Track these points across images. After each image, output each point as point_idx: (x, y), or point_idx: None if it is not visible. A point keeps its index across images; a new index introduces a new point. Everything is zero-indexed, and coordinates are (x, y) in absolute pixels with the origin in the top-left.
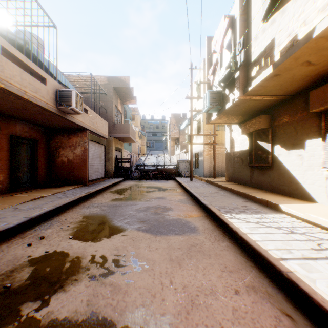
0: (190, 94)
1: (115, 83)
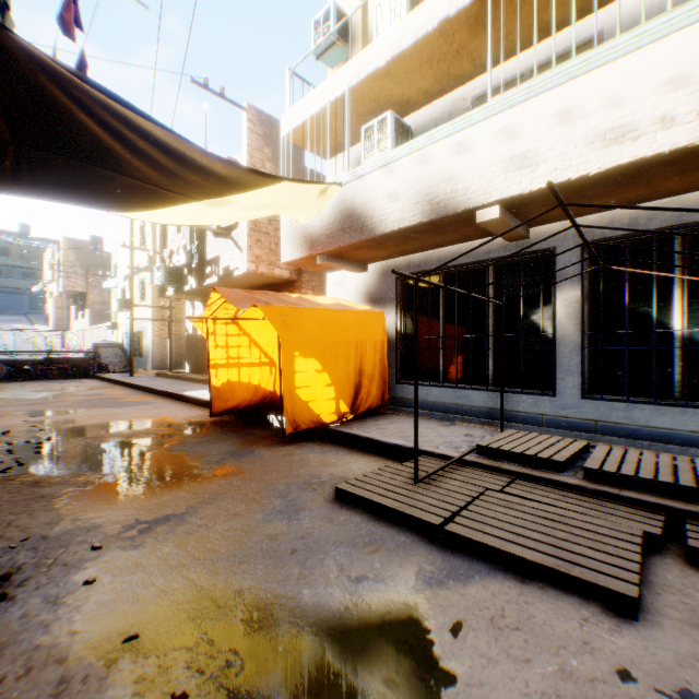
0: (131, 241)
1: None
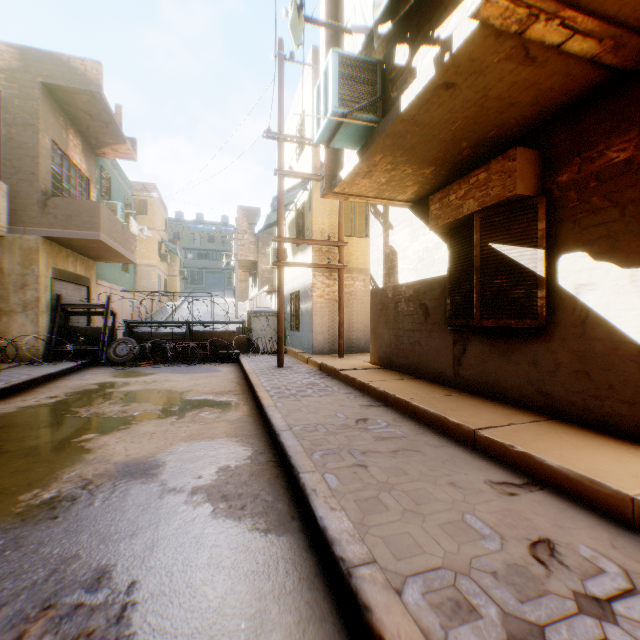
0: (278, 125)
1: (51, 73)
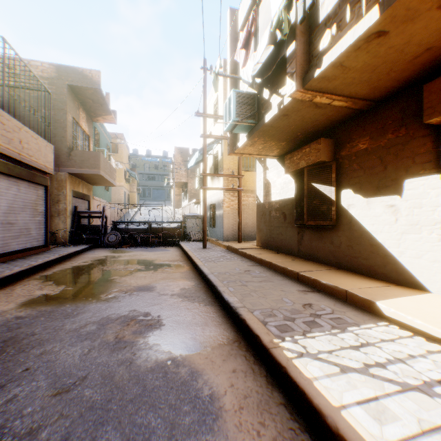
0: (203, 108)
1: (73, 79)
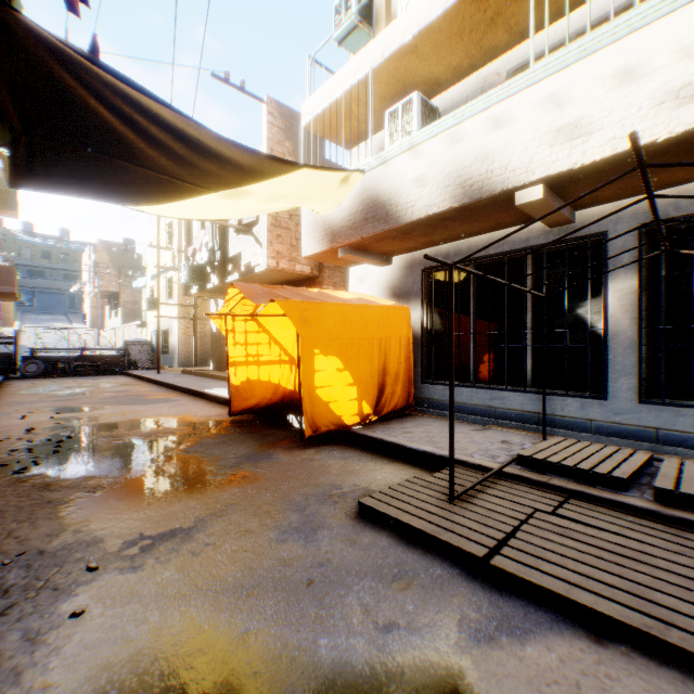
0: (158, 241)
1: None
